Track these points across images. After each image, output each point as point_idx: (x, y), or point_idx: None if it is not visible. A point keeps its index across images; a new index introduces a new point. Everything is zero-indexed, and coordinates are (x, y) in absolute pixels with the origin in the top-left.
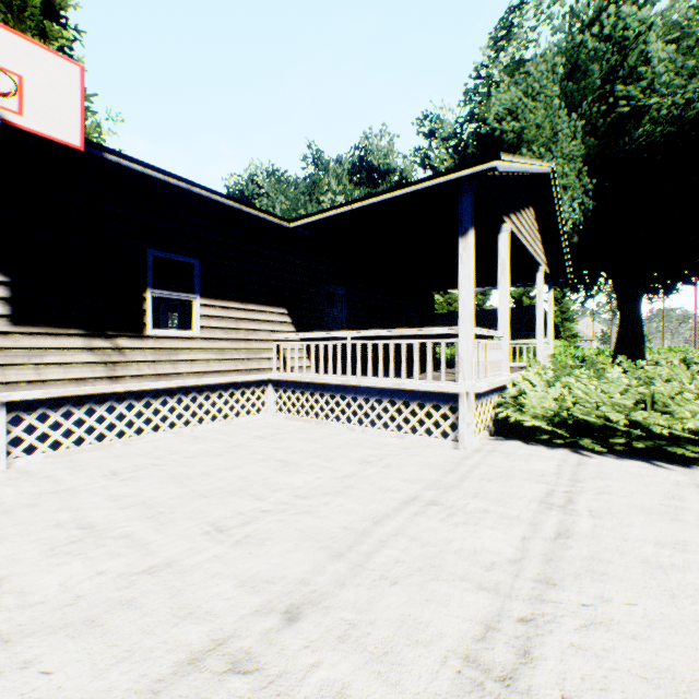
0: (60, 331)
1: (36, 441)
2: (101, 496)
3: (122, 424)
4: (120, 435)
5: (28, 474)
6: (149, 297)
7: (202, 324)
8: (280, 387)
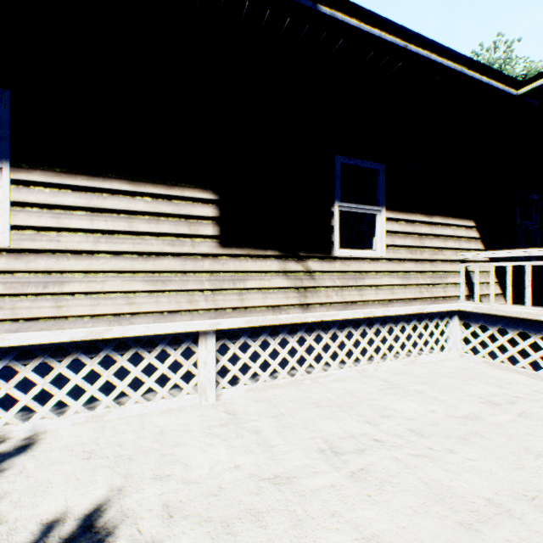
0: (258, 252)
1: (238, 372)
2: (346, 528)
3: (310, 357)
4: (299, 362)
5: (235, 418)
6: (335, 212)
7: (386, 242)
8: (471, 321)
